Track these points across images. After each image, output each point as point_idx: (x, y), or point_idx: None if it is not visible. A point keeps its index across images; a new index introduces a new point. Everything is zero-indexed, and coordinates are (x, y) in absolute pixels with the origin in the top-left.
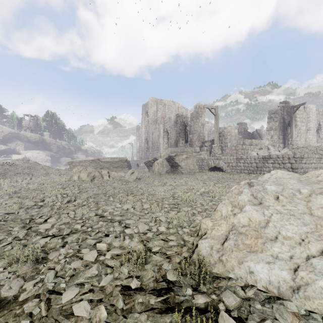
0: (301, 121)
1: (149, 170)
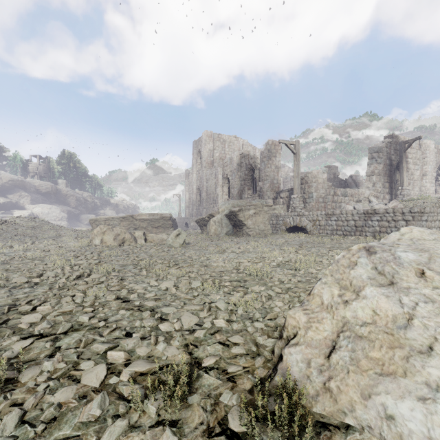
0: (414, 163)
1: (202, 231)
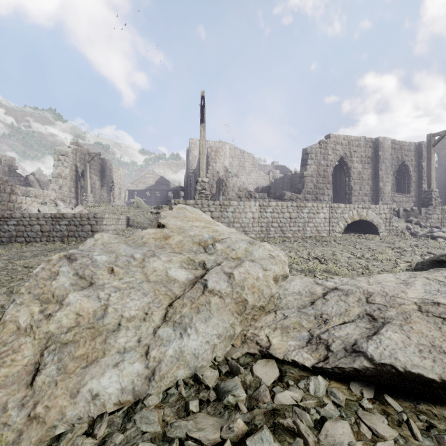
0: (96, 174)
1: None
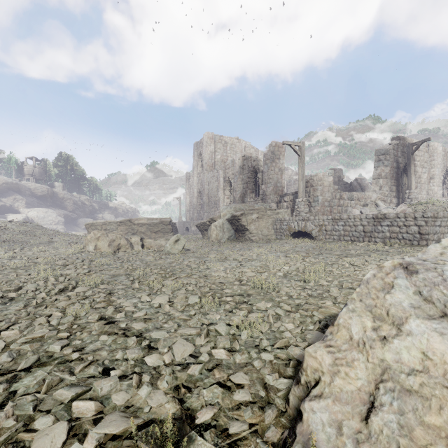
0: (421, 166)
1: (203, 236)
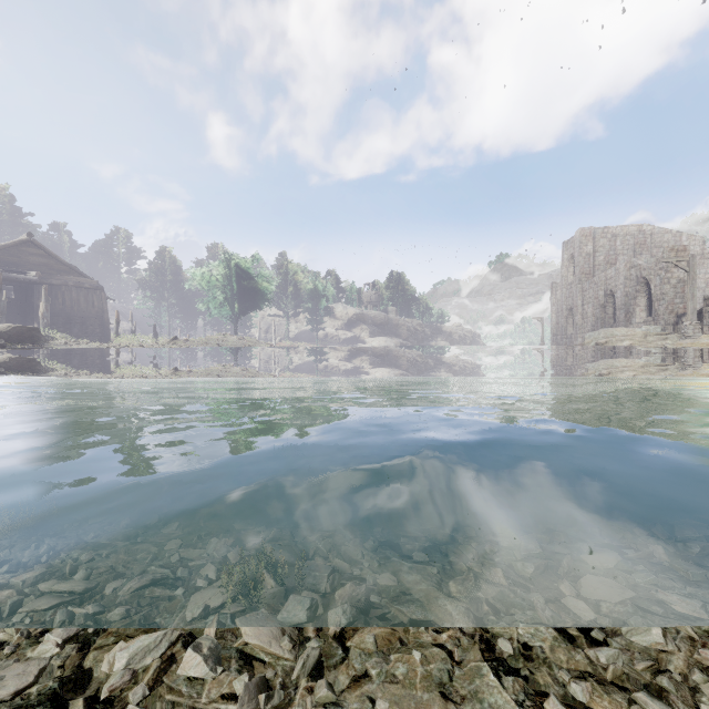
0: None
1: None
